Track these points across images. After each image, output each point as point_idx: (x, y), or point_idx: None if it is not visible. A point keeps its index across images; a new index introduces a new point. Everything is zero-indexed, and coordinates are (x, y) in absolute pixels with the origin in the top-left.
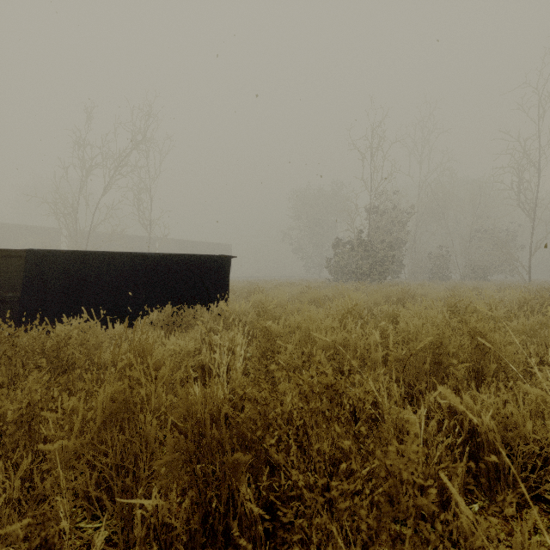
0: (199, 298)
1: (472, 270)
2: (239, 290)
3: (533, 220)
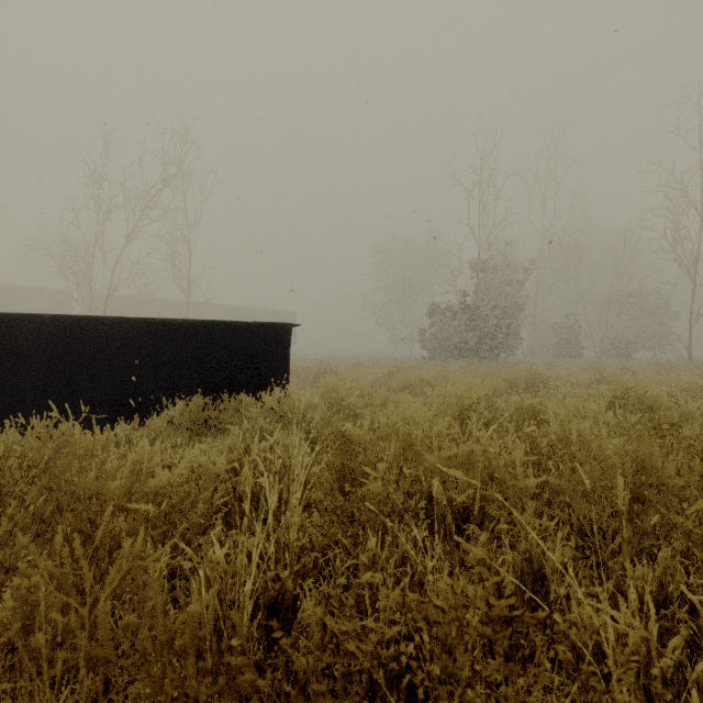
0: (247, 384)
1: (611, 345)
2: (304, 371)
3: (694, 279)
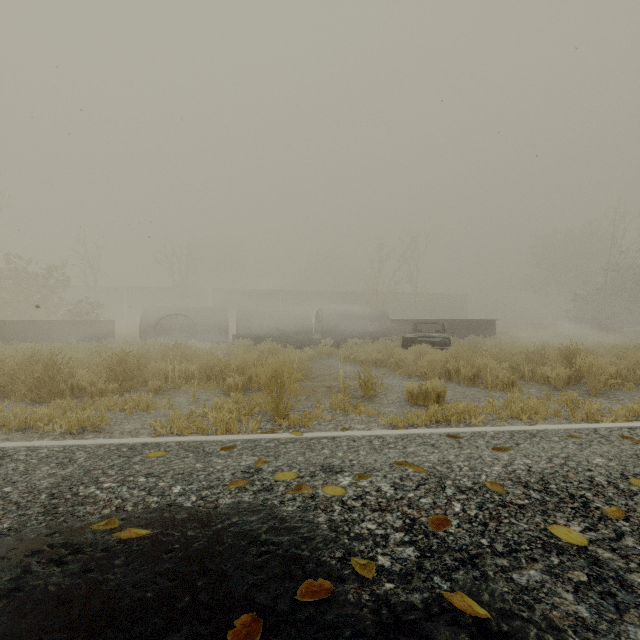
0: (484, 334)
1: None
2: None
3: None
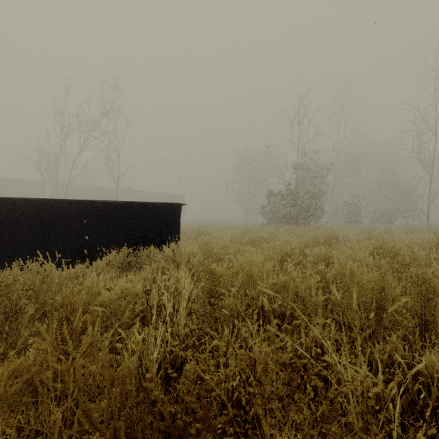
0: (154, 240)
1: (380, 215)
2: (189, 232)
3: (431, 174)
